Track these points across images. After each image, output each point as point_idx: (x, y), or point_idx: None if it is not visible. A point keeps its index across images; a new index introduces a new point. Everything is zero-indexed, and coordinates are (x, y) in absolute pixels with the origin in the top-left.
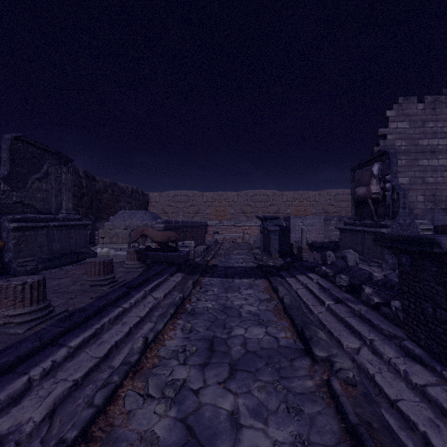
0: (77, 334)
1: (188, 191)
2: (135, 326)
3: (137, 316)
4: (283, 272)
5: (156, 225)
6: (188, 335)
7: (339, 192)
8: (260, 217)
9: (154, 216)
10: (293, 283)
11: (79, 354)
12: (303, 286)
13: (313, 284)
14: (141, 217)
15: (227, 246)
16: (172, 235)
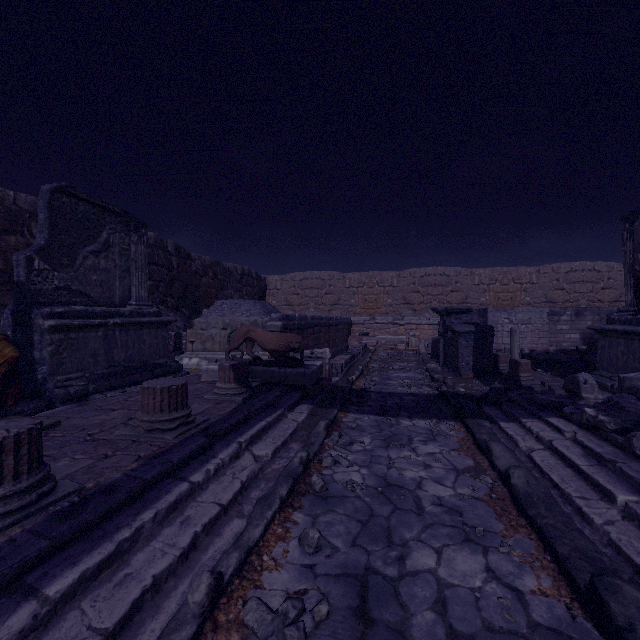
0: (76, 555)
1: (323, 272)
2: (208, 528)
3: (216, 501)
4: (491, 409)
5: (269, 322)
6: (312, 559)
7: (574, 267)
8: (438, 310)
9: (267, 309)
10: (518, 436)
11: (63, 617)
12: (542, 443)
13: (568, 443)
14: (247, 310)
15: (382, 356)
16: (294, 340)
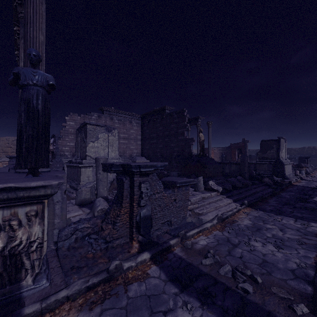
0: None
1: None
2: None
3: None
4: None
5: None
6: None
7: None
8: (7, 156)
9: None
10: None
11: None
12: None
13: None
14: None
15: None
16: None
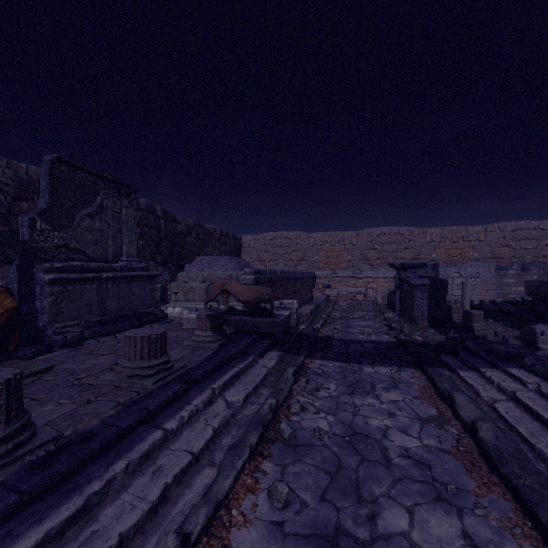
0: (43, 511)
1: (290, 232)
2: (178, 478)
3: (188, 449)
4: (449, 358)
5: (242, 276)
6: (281, 515)
7: (520, 226)
8: (395, 265)
9: (241, 264)
10: (479, 386)
11: None
12: (505, 394)
13: (532, 395)
14: (224, 265)
15: (343, 306)
16: (264, 292)
